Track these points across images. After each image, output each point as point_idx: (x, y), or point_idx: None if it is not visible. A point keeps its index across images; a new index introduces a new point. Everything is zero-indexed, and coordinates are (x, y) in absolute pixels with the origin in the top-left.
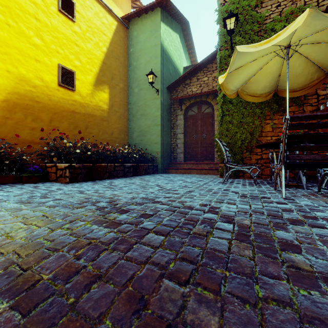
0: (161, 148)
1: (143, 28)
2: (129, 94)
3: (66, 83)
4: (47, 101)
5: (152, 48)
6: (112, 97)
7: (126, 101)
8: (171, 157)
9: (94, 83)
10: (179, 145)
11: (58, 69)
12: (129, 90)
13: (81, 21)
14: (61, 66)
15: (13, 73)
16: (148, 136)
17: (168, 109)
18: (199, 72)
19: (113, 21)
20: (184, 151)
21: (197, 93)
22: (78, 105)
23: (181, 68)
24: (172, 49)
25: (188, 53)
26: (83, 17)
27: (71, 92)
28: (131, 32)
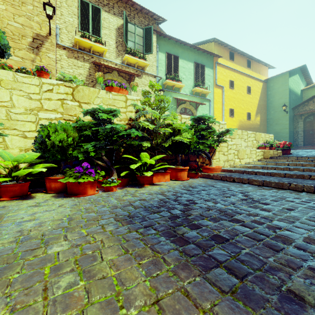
0: (289, 139)
1: (277, 82)
2: (268, 114)
3: (248, 118)
4: (244, 126)
5: (283, 91)
6: (261, 118)
7: (266, 118)
8: (294, 144)
9: (255, 115)
10: (300, 137)
11: (246, 114)
12: (267, 112)
13: (252, 92)
14: (247, 112)
15: (239, 120)
16: (280, 134)
17: (292, 119)
18: (314, 98)
19: (261, 84)
20: (303, 140)
21: (313, 111)
22: (251, 125)
23: (299, 92)
24: (294, 86)
25: (304, 77)
26: (252, 90)
27: (249, 121)
28: (269, 84)
